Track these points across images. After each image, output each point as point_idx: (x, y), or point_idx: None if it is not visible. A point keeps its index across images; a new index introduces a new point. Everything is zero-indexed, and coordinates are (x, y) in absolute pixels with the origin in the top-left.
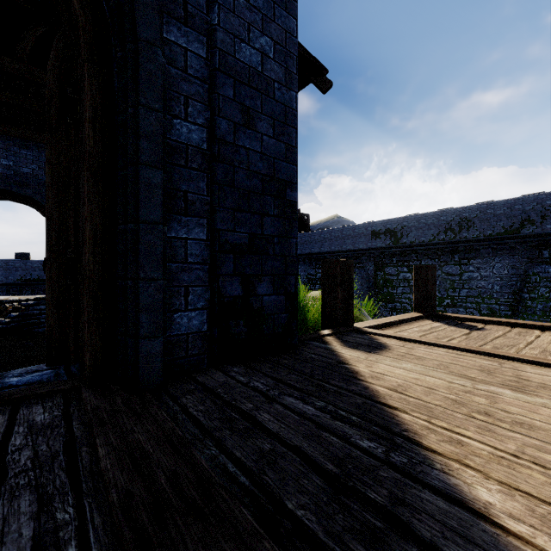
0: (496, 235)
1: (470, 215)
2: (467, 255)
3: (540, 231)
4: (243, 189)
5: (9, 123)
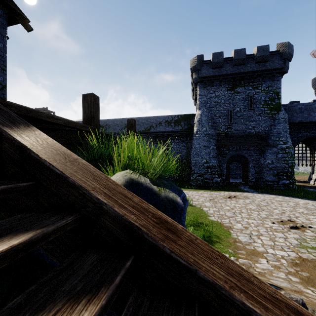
0: (142, 131)
1: None
2: None
3: (155, 130)
4: None
5: None
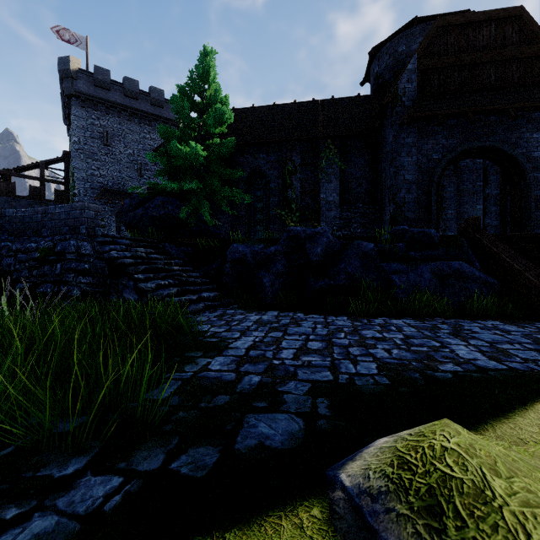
0: None
1: None
2: None
3: None
4: None
5: None
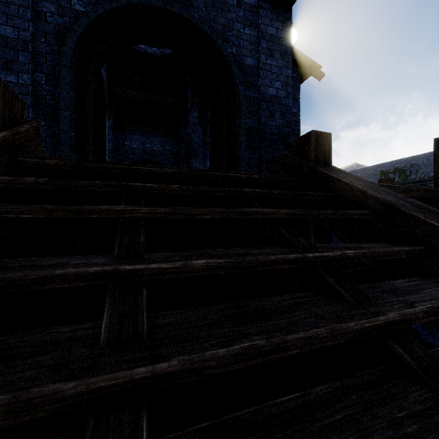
0: None
1: None
2: None
3: None
4: (269, 140)
5: (148, 125)
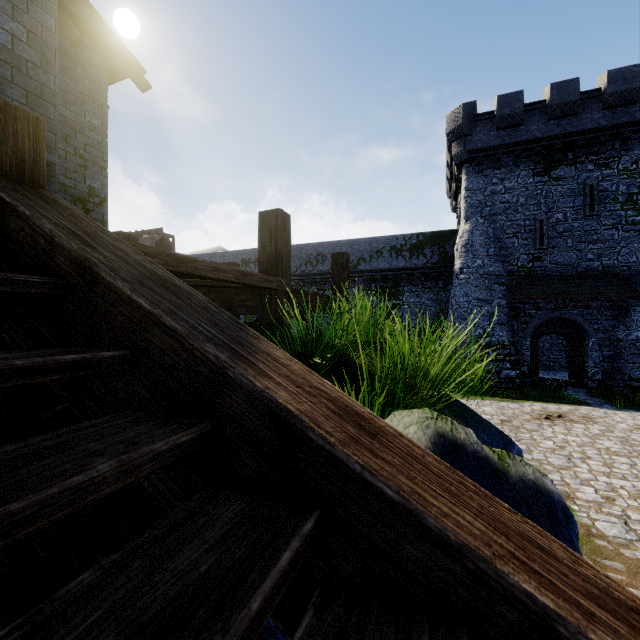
0: None
1: (324, 251)
2: (323, 286)
3: (369, 267)
4: None
5: None
